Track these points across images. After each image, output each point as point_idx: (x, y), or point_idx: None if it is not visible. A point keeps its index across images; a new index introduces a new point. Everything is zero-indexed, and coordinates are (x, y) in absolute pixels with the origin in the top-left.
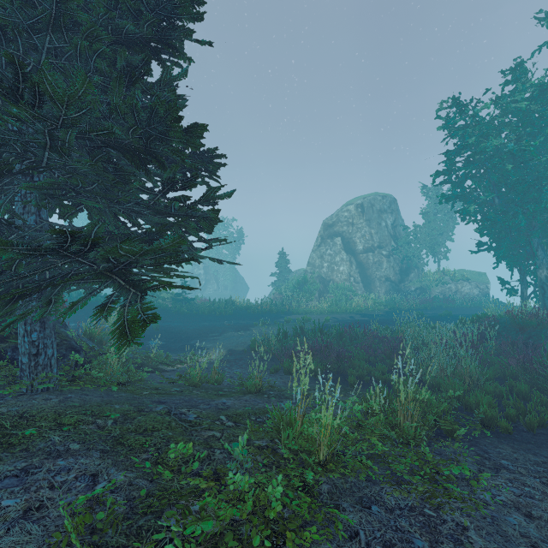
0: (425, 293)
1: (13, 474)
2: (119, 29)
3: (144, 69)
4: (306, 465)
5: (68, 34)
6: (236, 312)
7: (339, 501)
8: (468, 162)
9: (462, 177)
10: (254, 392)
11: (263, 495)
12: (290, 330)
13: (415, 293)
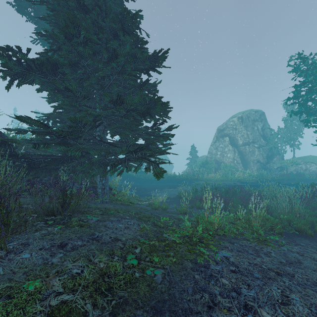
0: (284, 170)
1: (116, 220)
2: (137, 68)
3: (146, 82)
4: (209, 230)
5: (122, 74)
6: (168, 179)
7: (222, 241)
8: (309, 91)
9: (305, 100)
10: (183, 214)
11: (194, 233)
12: (198, 189)
13: (277, 170)
